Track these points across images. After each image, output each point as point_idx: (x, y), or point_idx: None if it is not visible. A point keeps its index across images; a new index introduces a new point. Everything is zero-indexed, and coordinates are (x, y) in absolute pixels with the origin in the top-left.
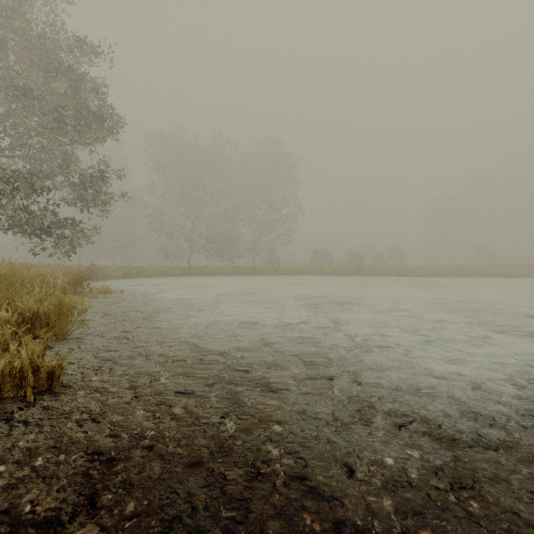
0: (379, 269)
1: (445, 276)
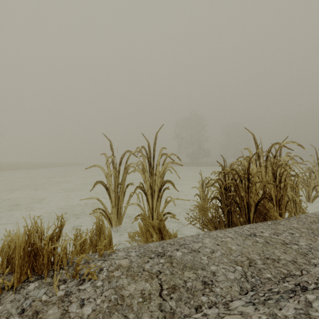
0: None
1: None
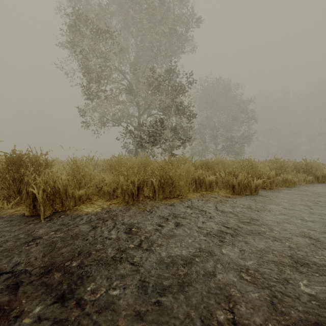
0: None
1: None
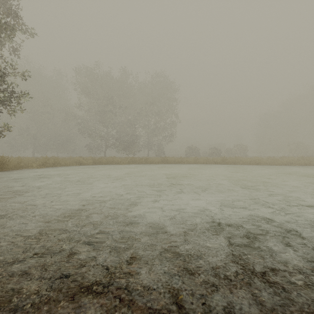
0: (239, 160)
1: (293, 165)
